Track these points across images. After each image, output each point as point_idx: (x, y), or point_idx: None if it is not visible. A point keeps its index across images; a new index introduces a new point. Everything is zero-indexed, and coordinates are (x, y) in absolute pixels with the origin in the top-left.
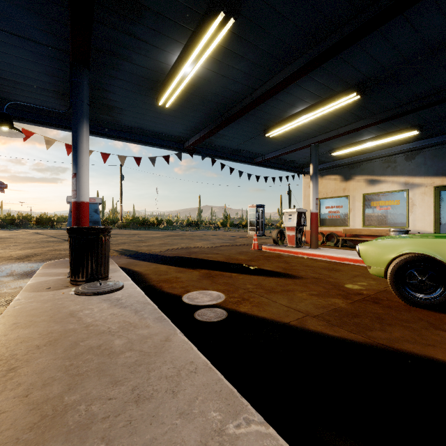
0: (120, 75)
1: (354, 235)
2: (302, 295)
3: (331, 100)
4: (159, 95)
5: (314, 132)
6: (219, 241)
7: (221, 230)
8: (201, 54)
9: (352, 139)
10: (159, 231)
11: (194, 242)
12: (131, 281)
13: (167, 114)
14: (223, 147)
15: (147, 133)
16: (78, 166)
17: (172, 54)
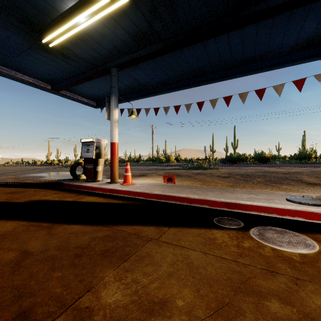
0: None
1: None
2: (181, 289)
3: None
4: None
5: None
6: None
7: None
8: None
9: None
10: None
11: None
12: None
13: None
14: None
15: None
16: None
17: None
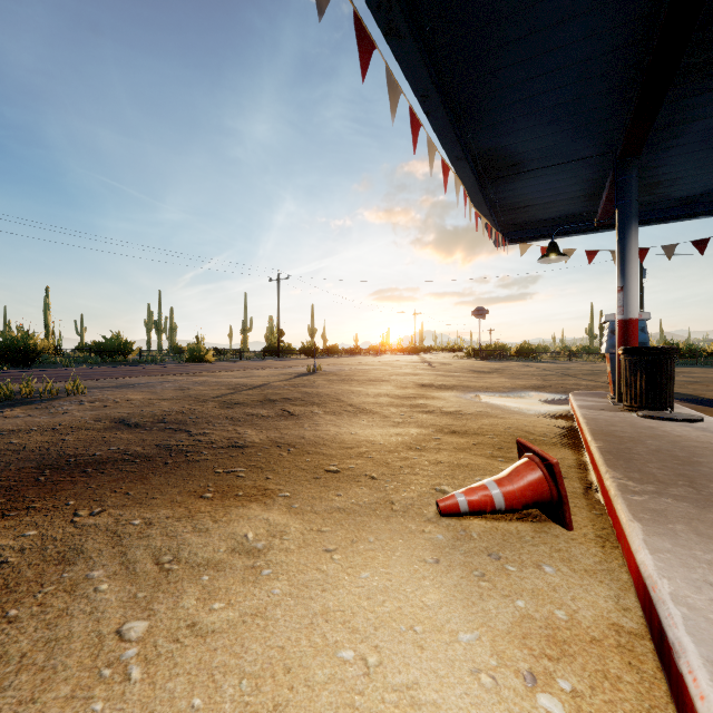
0: (683, 140)
1: None
2: None
3: None
4: None
5: None
6: None
7: None
8: None
9: None
10: None
11: None
12: (712, 418)
13: None
14: None
15: None
16: (625, 278)
17: None
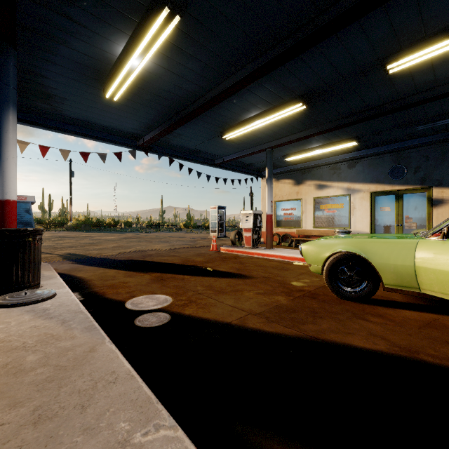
0: (58, 60)
1: (306, 236)
2: (249, 295)
3: (281, 107)
4: (105, 86)
5: (268, 137)
6: (179, 243)
7: (184, 231)
8: (148, 48)
9: (303, 146)
10: (116, 233)
11: (152, 244)
12: (67, 289)
13: (117, 108)
14: (181, 147)
15: (95, 127)
16: (1, 159)
17: (117, 44)
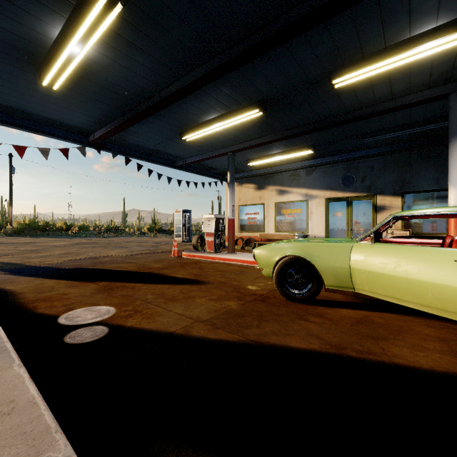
0: None
1: (268, 240)
2: (200, 301)
3: (239, 112)
4: (42, 72)
5: (230, 141)
6: (139, 248)
7: (147, 236)
8: (89, 35)
9: (264, 151)
10: (67, 238)
11: (108, 250)
12: None
13: (59, 98)
14: (138, 146)
15: (34, 118)
16: None
17: (52, 26)
